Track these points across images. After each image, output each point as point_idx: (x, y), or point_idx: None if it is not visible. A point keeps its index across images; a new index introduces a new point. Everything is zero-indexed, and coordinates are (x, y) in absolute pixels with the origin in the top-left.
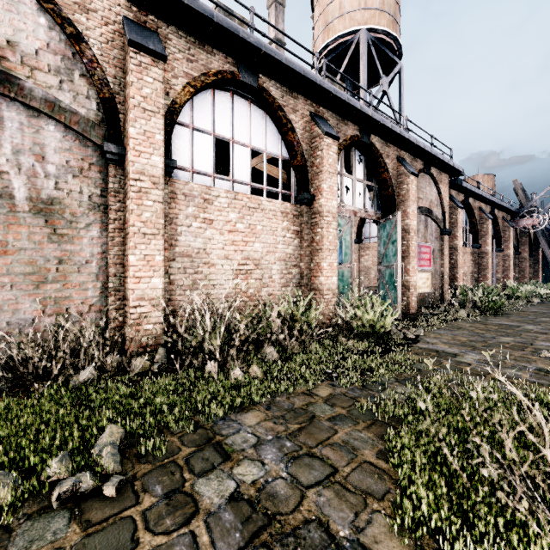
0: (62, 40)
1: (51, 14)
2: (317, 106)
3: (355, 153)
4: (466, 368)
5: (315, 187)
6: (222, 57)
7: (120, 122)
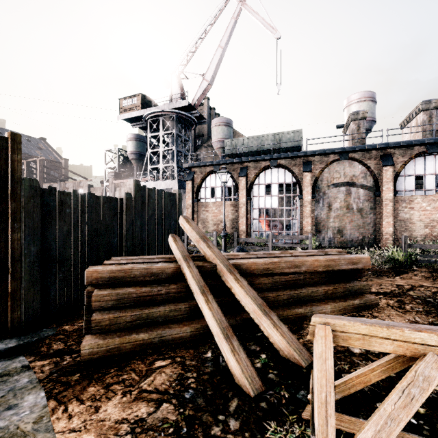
0: (364, 169)
1: (362, 165)
2: None
3: None
4: None
5: None
6: (418, 148)
7: (379, 184)
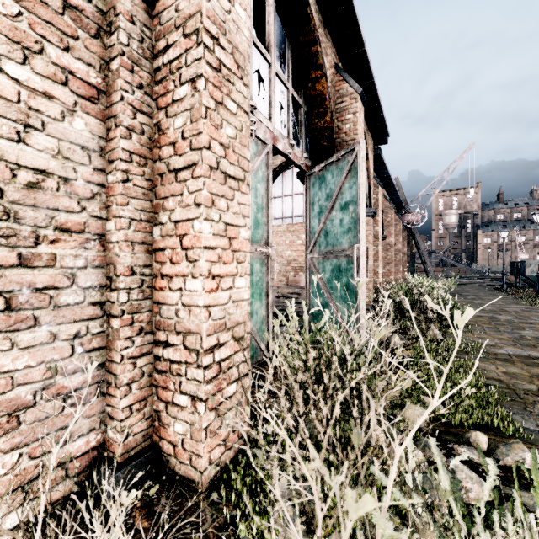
0: None
1: None
2: None
3: (274, 12)
4: None
5: None
6: None
7: None
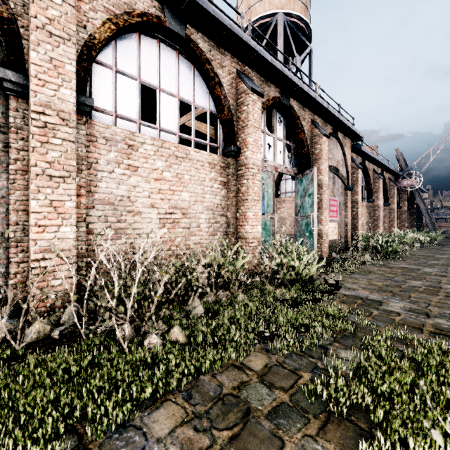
0: None
1: None
2: (243, 64)
3: (276, 114)
4: (398, 318)
5: (241, 141)
6: None
7: (24, 49)
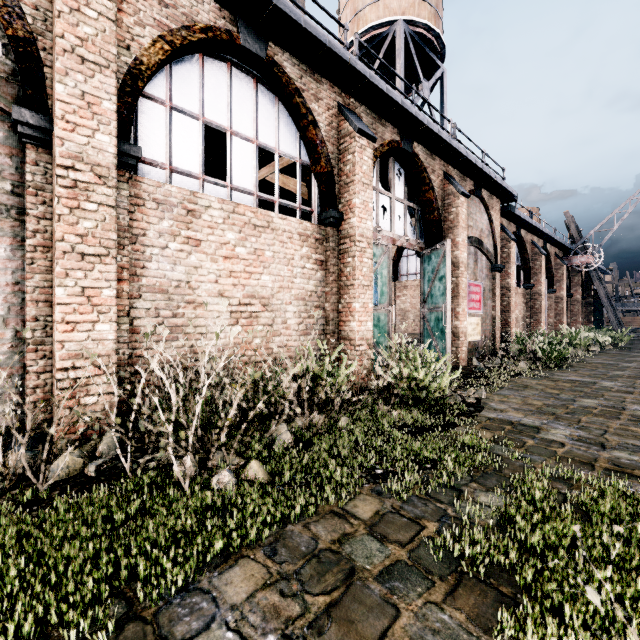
0: None
1: None
2: (347, 96)
3: (393, 165)
4: (561, 451)
5: (345, 203)
6: (214, 7)
7: (45, 79)
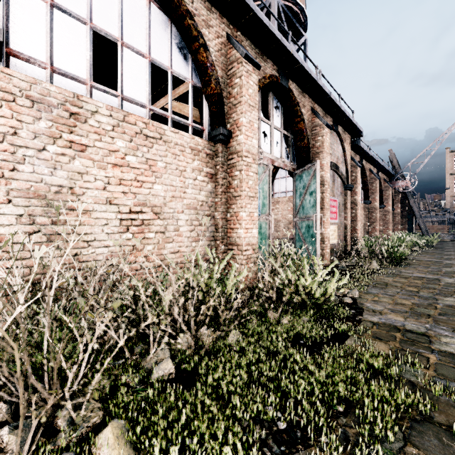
0: None
1: None
2: (234, 29)
3: (272, 98)
4: None
5: (233, 122)
6: None
7: None
